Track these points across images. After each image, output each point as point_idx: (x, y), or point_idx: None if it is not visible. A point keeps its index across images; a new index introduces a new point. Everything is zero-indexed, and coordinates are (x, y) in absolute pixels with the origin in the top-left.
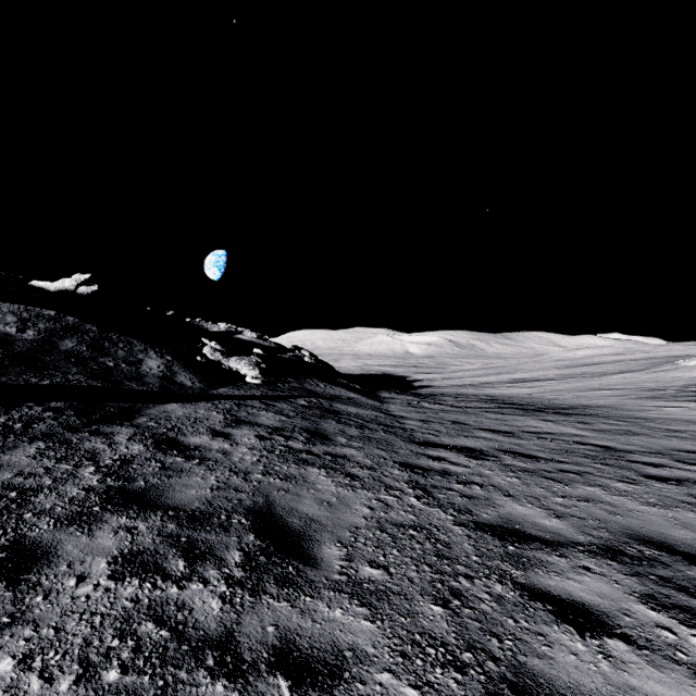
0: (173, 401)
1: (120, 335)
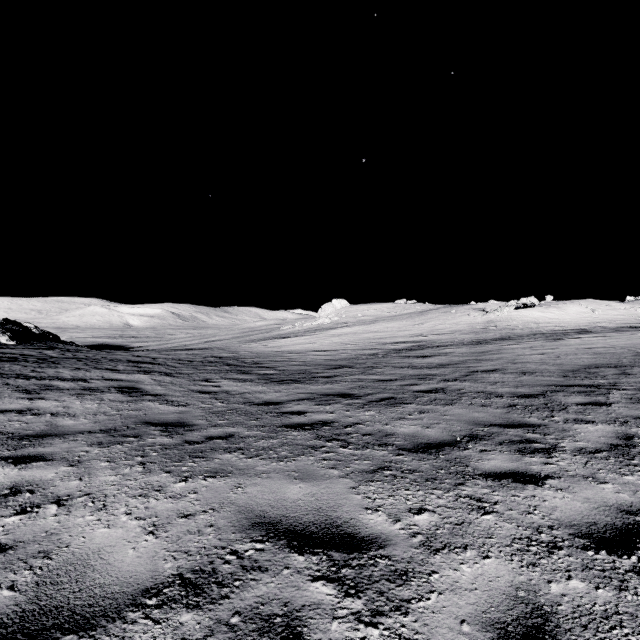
0: None
1: None
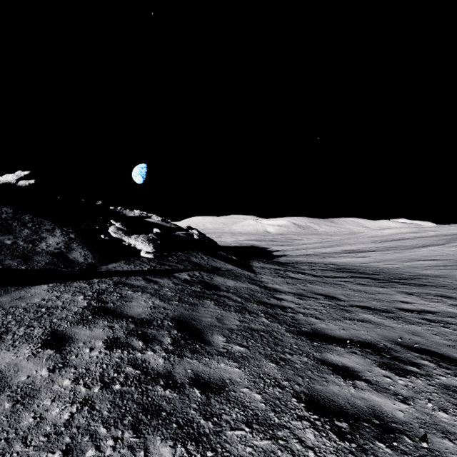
0: (46, 281)
1: (33, 216)
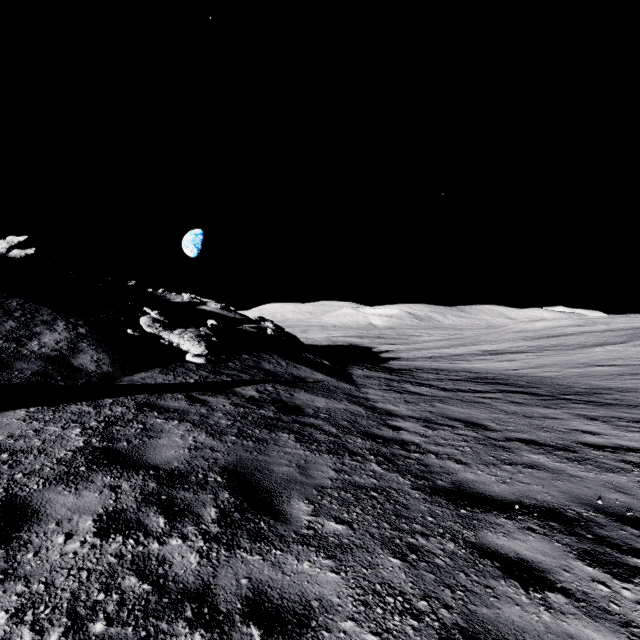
0: (27, 404)
1: (25, 302)
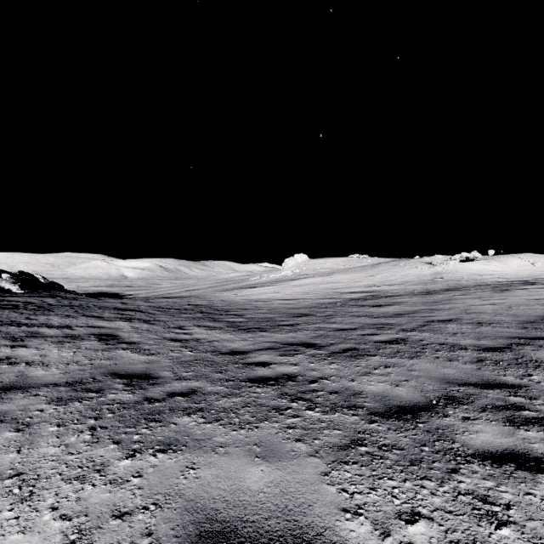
0: None
1: None
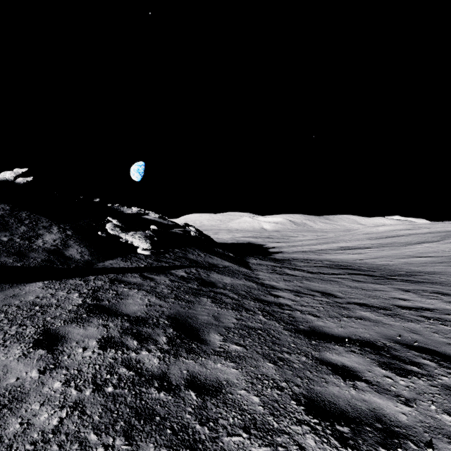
0: (42, 279)
1: (30, 213)
